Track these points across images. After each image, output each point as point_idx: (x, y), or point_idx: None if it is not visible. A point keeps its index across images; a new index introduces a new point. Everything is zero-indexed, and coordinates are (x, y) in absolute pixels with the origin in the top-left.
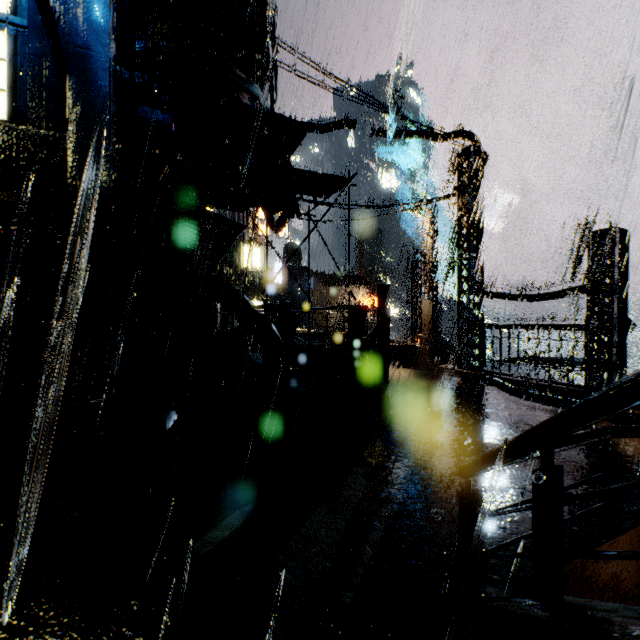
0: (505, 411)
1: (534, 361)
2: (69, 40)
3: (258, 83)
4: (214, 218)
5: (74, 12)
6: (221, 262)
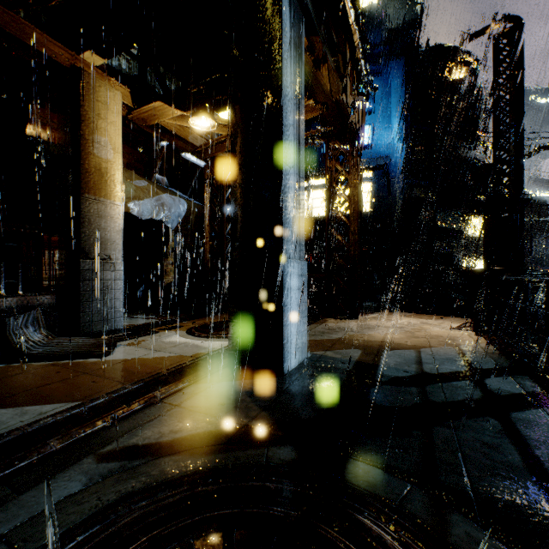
0: None
1: None
2: (391, 180)
3: (473, 148)
4: (447, 230)
5: (393, 170)
6: None
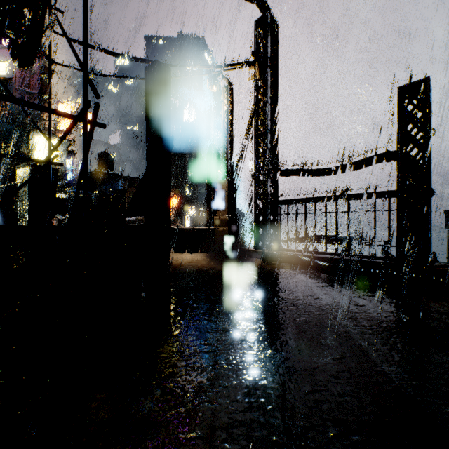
0: (348, 300)
1: (317, 239)
2: None
3: None
4: None
5: None
6: (1, 147)
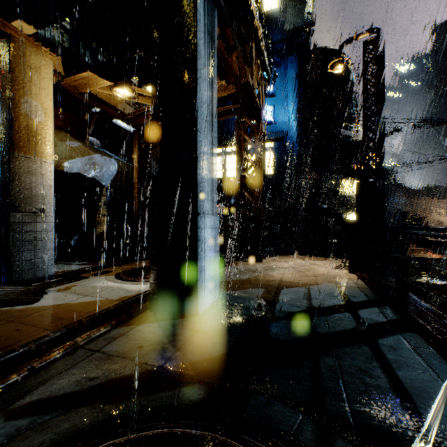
0: None
1: None
2: (288, 150)
3: (348, 128)
4: (329, 190)
5: (289, 142)
6: None
